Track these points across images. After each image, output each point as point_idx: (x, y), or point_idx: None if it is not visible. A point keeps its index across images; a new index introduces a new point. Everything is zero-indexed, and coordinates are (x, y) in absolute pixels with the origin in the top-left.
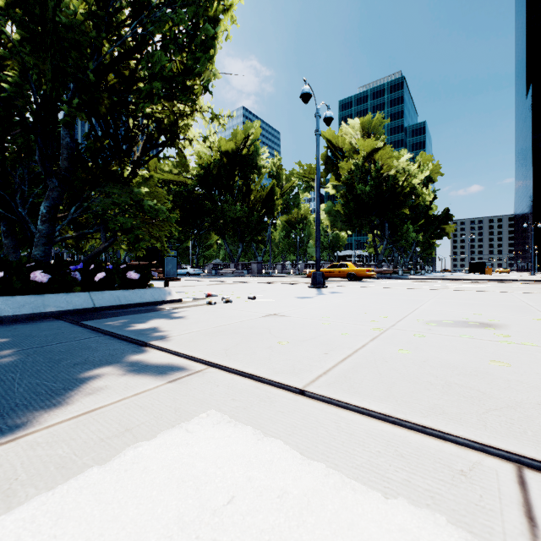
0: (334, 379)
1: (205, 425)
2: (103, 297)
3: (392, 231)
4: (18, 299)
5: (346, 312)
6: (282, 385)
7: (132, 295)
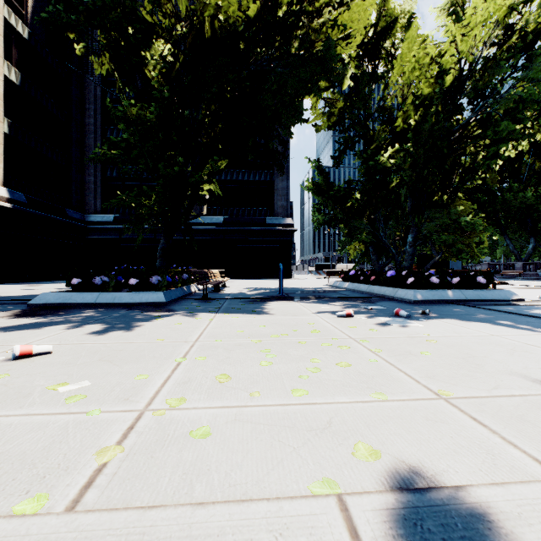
0: None
1: None
2: (468, 293)
3: None
4: (430, 292)
5: None
6: None
7: (485, 293)
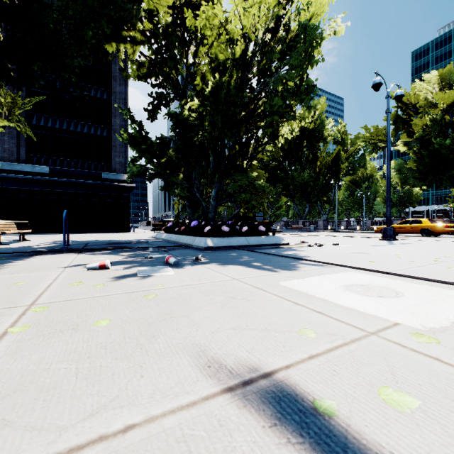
0: (403, 271)
1: (352, 273)
2: (251, 239)
3: None
4: (220, 239)
5: (414, 254)
6: (377, 271)
7: (263, 239)
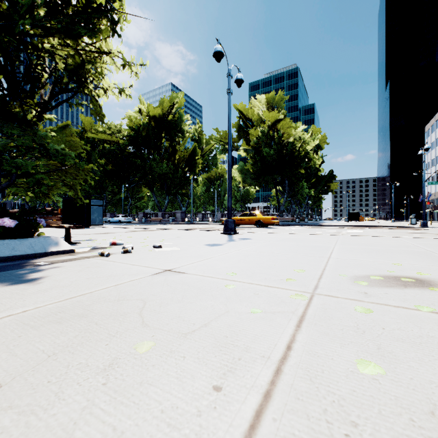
0: None
1: None
2: None
3: (291, 187)
4: None
5: (255, 264)
6: None
7: None
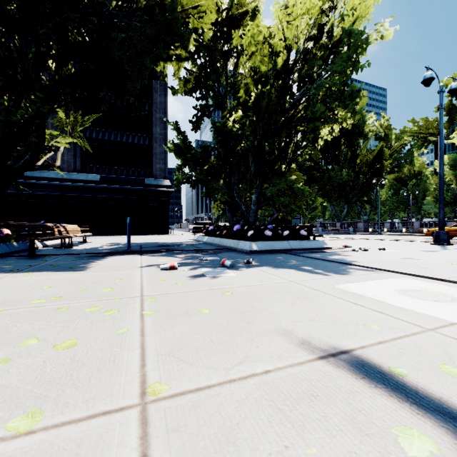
0: None
1: (405, 279)
2: (293, 244)
3: None
4: (264, 243)
5: None
6: (431, 278)
7: (305, 243)
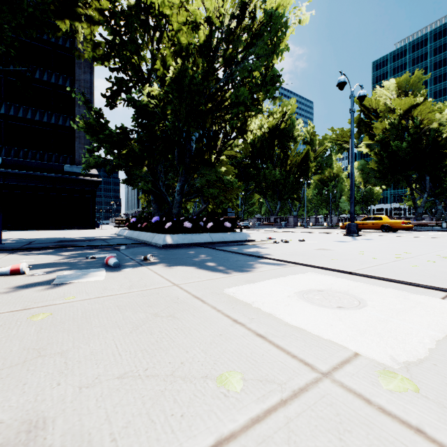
0: (366, 271)
1: (312, 274)
2: (215, 236)
3: (435, 183)
4: (181, 236)
5: (376, 250)
6: (339, 271)
7: (229, 236)
